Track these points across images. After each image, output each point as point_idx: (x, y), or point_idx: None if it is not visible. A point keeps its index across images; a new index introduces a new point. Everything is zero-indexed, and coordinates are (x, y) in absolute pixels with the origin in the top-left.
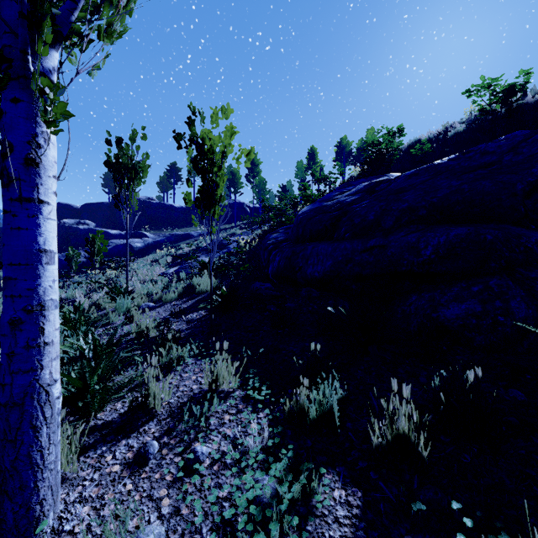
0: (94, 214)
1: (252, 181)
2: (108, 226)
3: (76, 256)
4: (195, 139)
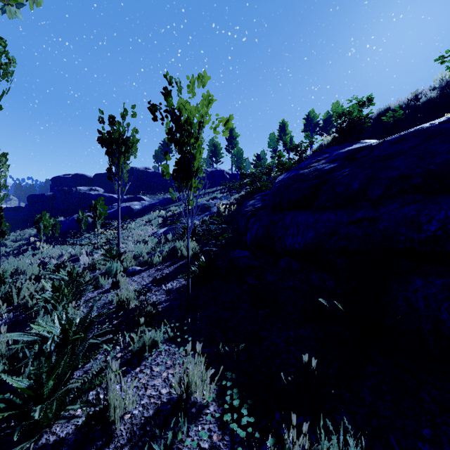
0: (103, 182)
1: (231, 152)
2: (113, 192)
3: (84, 218)
4: (170, 109)
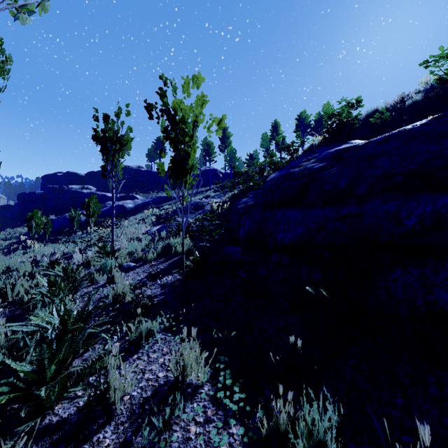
0: (95, 181)
1: (224, 151)
2: (106, 190)
3: (77, 216)
4: (166, 108)
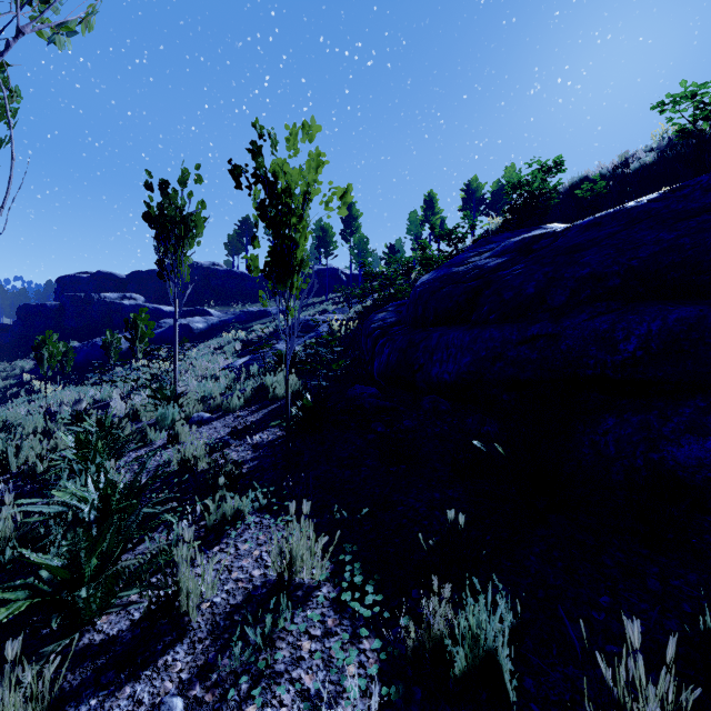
0: (144, 286)
1: (349, 240)
2: (161, 301)
3: (115, 342)
4: (262, 173)
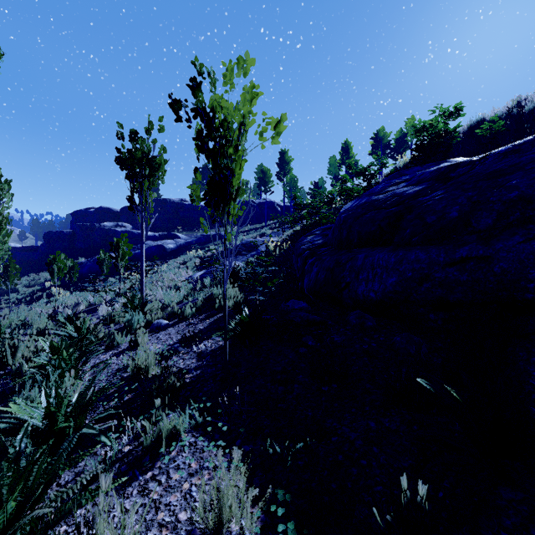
0: (131, 217)
1: (283, 180)
2: None
3: (107, 259)
4: (199, 105)
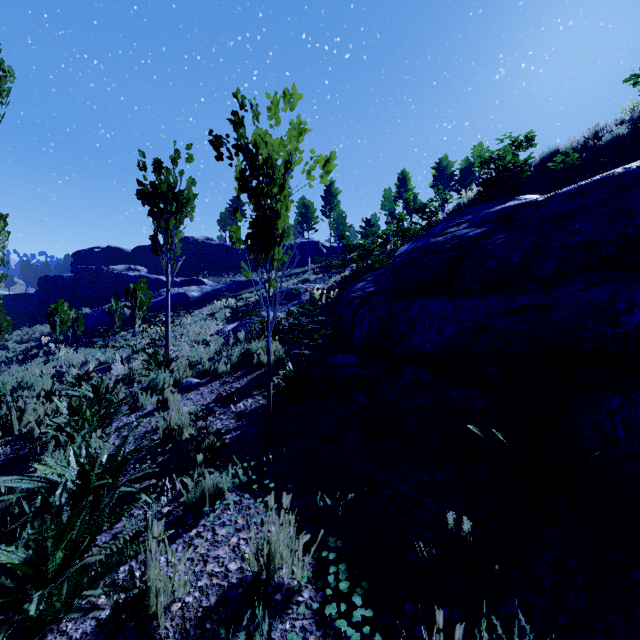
0: (147, 259)
1: (329, 216)
2: (161, 272)
3: (119, 310)
4: (242, 142)
